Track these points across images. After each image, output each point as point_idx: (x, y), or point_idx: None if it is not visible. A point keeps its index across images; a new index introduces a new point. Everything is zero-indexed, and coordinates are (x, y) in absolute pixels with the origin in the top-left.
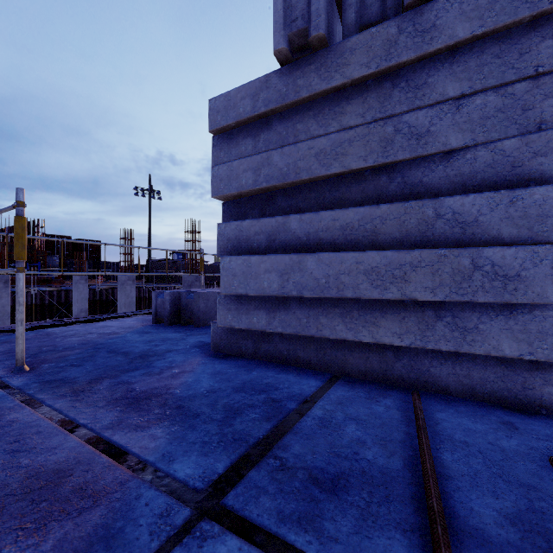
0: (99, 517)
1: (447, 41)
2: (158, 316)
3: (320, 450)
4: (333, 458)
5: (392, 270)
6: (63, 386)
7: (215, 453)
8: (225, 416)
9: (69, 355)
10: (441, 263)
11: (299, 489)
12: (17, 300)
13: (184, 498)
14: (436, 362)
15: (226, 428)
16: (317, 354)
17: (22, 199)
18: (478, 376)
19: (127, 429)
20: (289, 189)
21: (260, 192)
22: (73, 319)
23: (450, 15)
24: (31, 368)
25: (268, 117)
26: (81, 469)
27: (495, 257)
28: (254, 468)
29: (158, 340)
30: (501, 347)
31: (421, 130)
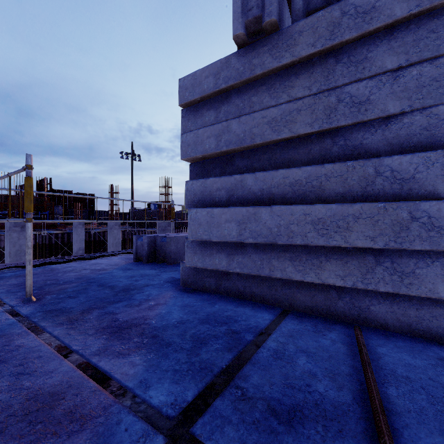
0: (85, 441)
1: (385, 20)
2: (138, 256)
3: (276, 381)
4: (288, 389)
5: (336, 220)
6: (61, 315)
7: (185, 381)
8: (193, 345)
9: (67, 288)
10: (380, 215)
11: (259, 420)
12: (26, 244)
13: (158, 424)
14: (375, 301)
15: (194, 357)
16: (269, 291)
17: (30, 163)
18: (414, 314)
19: (111, 355)
20: (245, 152)
21: (221, 154)
22: (72, 257)
23: None
24: (37, 299)
25: (227, 92)
26: (72, 393)
27: (431, 210)
28: (219, 397)
29: (138, 276)
30: (437, 290)
31: (361, 98)
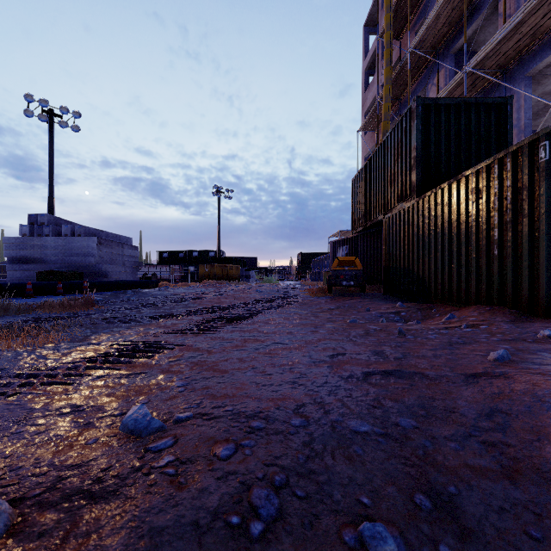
0: None
1: (49, 243)
2: None
3: None
4: None
5: None
6: None
7: None
8: None
9: None
10: None
11: None
12: None
13: None
14: None
15: None
16: None
17: None
18: None
19: None
20: (25, 258)
21: (18, 257)
22: None
23: (49, 240)
24: None
25: (20, 243)
26: None
27: None
28: None
29: None
30: None
31: (47, 253)
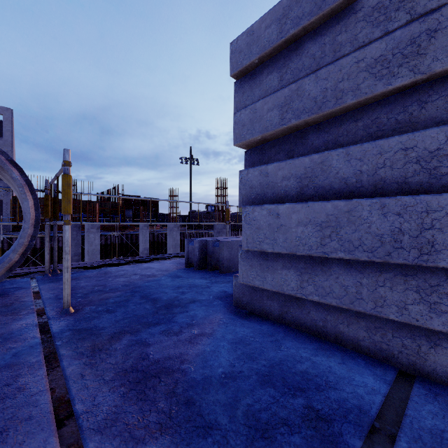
0: None
1: None
2: (189, 261)
3: None
4: None
5: None
6: (87, 339)
7: None
8: (248, 441)
9: (110, 298)
10: None
11: None
12: (64, 249)
13: None
14: None
15: None
16: (370, 335)
17: (68, 159)
18: None
19: (118, 438)
20: (324, 123)
21: (287, 132)
22: (131, 258)
23: None
24: (76, 310)
25: (297, 40)
26: None
27: None
28: None
29: (185, 287)
30: None
31: None
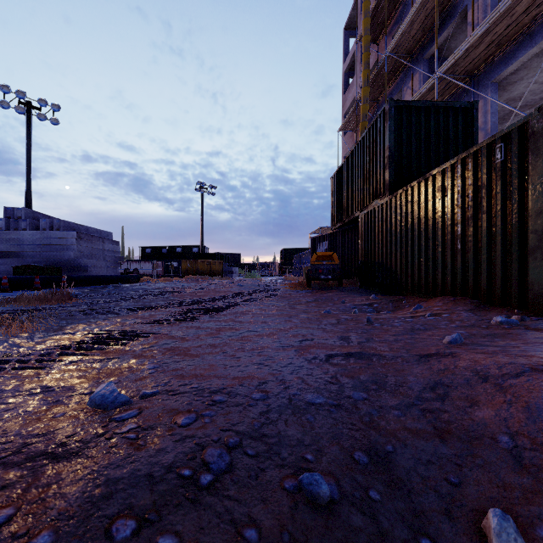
0: None
1: (26, 237)
2: None
3: None
4: None
5: None
6: None
7: None
8: None
9: None
10: None
11: None
12: None
13: None
14: None
15: None
16: None
17: None
18: None
19: None
20: (1, 252)
21: None
22: None
23: (26, 234)
24: None
25: None
26: None
27: None
28: None
29: None
30: None
31: (24, 248)
